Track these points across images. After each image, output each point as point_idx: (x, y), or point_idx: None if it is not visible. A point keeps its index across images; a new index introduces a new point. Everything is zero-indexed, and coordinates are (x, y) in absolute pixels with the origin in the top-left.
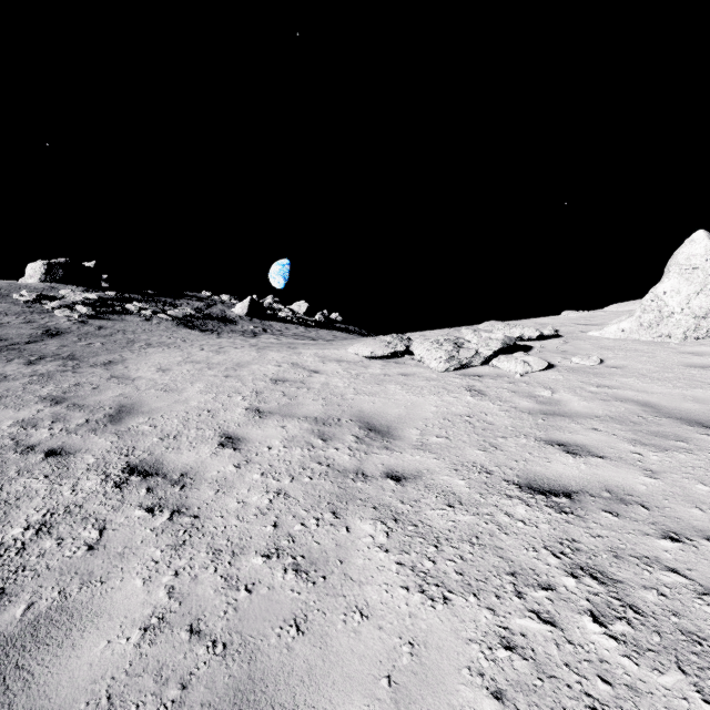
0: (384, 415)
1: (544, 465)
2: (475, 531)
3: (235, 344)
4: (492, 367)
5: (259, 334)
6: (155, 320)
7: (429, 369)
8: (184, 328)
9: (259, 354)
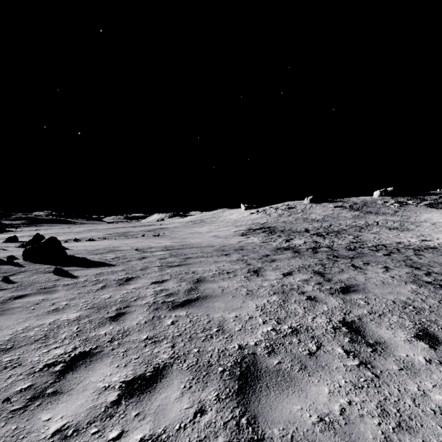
0: None
1: None
2: None
3: None
4: None
5: None
6: (418, 206)
7: None
8: (429, 208)
9: None
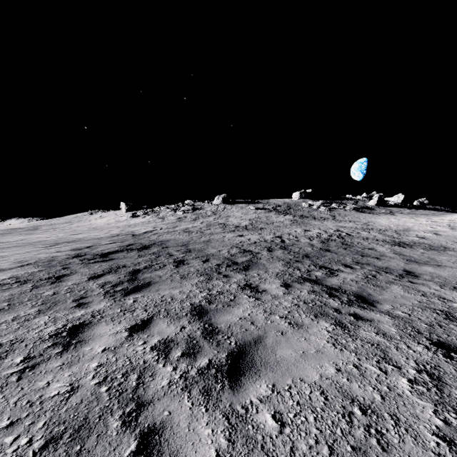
0: None
1: None
2: None
3: (395, 217)
4: None
5: (392, 214)
6: (347, 210)
7: None
8: (360, 213)
9: (414, 219)
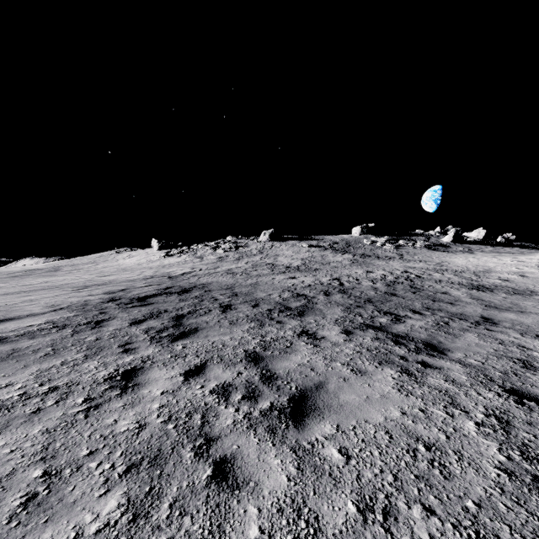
0: None
1: None
2: None
3: (475, 256)
4: None
5: (470, 252)
6: (417, 248)
7: None
8: (433, 251)
9: (497, 259)
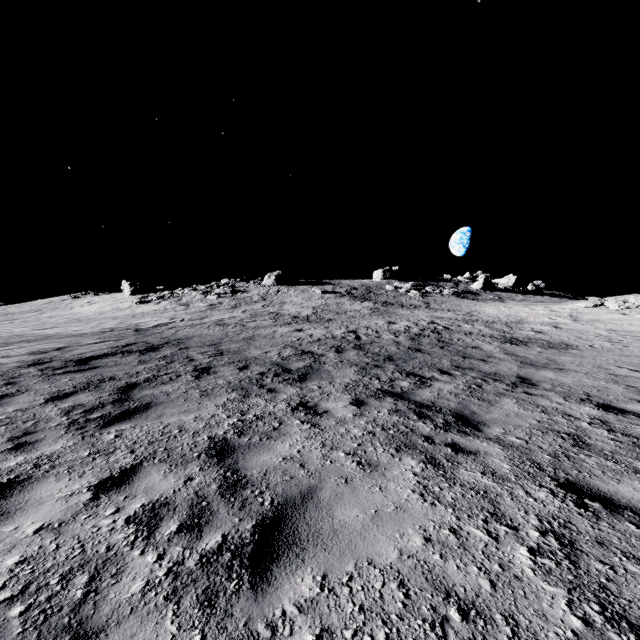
0: (591, 319)
1: (629, 322)
2: (608, 326)
3: (506, 305)
4: (638, 309)
5: (501, 300)
6: (445, 295)
7: (611, 310)
8: (462, 299)
9: (529, 308)
